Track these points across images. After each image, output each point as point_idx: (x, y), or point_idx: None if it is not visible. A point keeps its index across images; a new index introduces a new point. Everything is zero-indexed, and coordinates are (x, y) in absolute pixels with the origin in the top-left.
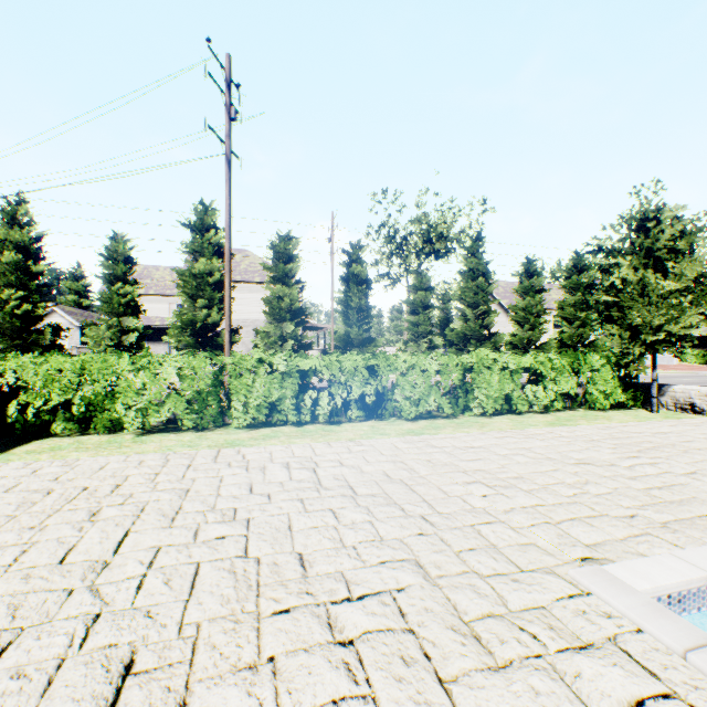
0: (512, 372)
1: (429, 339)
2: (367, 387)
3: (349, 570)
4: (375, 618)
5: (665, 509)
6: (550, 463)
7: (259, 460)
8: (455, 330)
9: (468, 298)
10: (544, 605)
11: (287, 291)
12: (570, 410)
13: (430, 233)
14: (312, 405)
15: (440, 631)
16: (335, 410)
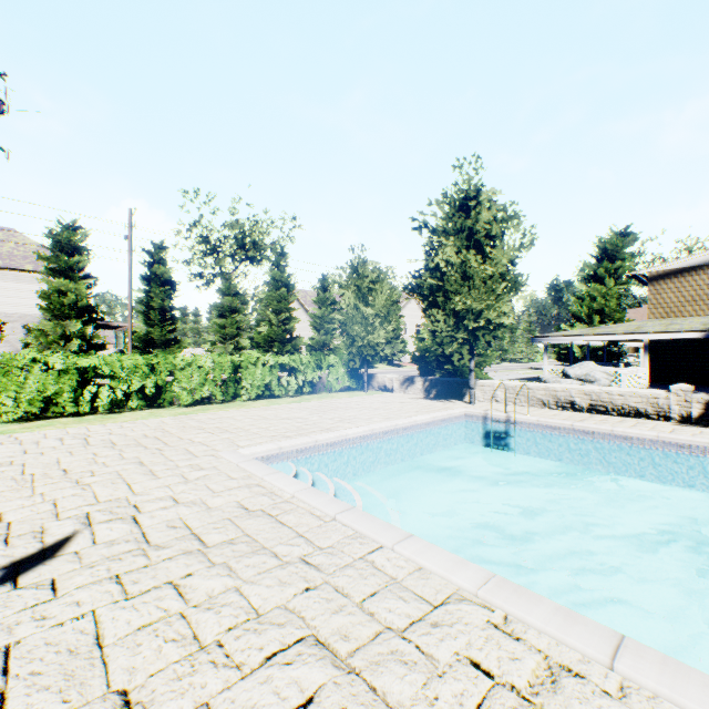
0: (273, 368)
1: (236, 341)
2: (148, 381)
3: (97, 469)
4: (105, 478)
5: (298, 431)
6: (265, 420)
7: (33, 438)
8: (263, 333)
9: (274, 306)
10: (197, 463)
11: (73, 285)
12: (318, 394)
13: (245, 240)
14: (93, 400)
15: (138, 475)
16: (118, 402)
